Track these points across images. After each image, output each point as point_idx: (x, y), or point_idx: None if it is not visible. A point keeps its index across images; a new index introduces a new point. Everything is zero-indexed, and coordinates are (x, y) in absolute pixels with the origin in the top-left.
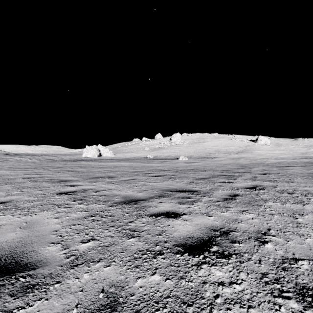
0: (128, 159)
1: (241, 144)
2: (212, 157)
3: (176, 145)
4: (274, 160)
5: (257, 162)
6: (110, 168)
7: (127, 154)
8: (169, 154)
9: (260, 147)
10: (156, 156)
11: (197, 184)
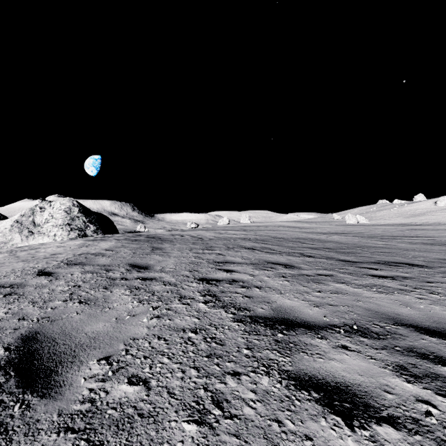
0: (385, 225)
1: None
2: None
3: (441, 210)
4: None
5: None
6: (383, 228)
7: (380, 221)
8: (427, 221)
9: None
10: (411, 223)
11: (420, 230)
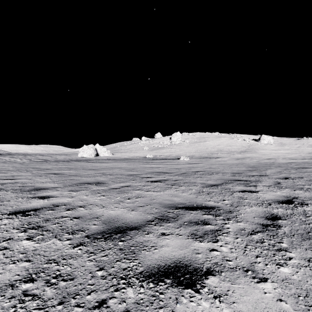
0: (126, 159)
1: (243, 143)
2: (215, 157)
3: (176, 144)
4: (282, 160)
5: (266, 162)
6: (103, 171)
7: (126, 153)
8: (169, 154)
9: (264, 146)
10: (155, 156)
11: (210, 194)
